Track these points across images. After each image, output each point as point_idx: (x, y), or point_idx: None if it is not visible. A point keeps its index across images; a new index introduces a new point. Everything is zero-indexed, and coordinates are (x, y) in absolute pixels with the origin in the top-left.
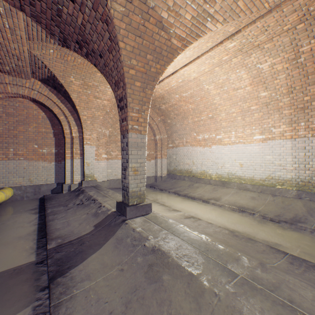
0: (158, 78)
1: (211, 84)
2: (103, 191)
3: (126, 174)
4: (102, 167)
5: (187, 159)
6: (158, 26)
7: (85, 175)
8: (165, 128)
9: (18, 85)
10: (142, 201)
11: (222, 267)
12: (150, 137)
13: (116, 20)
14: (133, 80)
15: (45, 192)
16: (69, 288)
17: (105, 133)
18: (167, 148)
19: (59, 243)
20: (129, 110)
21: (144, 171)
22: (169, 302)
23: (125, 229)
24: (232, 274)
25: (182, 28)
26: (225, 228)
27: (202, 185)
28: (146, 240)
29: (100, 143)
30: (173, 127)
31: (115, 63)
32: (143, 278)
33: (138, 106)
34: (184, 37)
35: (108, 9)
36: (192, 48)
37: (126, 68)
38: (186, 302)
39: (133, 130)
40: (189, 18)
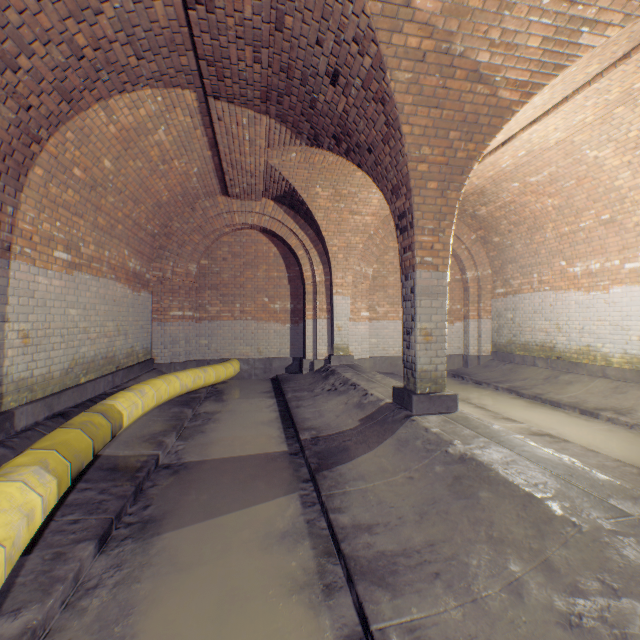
0: (470, 167)
1: (605, 147)
2: (365, 373)
3: (411, 341)
4: (360, 333)
5: (542, 319)
6: (471, 80)
7: (335, 347)
8: (487, 254)
9: (246, 211)
10: (439, 389)
11: (595, 500)
12: (453, 275)
13: (397, 95)
14: (423, 182)
15: (277, 370)
16: (340, 483)
17: (365, 273)
18: (491, 297)
19: (314, 435)
20: (417, 232)
21: (444, 336)
22: (488, 523)
23: (411, 428)
24: (615, 511)
25: (521, 65)
26: (632, 465)
27: (582, 379)
28: (449, 445)
29: (357, 291)
30: (505, 252)
31: (394, 159)
32: (446, 491)
33: (431, 223)
34: (525, 79)
35: (385, 84)
36: (548, 88)
37: (411, 164)
38: (518, 527)
39: (423, 265)
40: (536, 44)
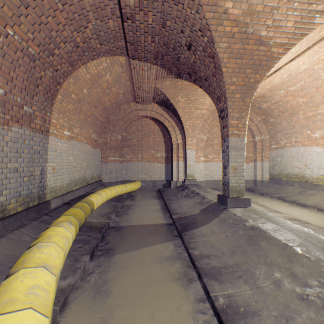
0: (257, 86)
1: None
2: (202, 188)
3: (226, 172)
4: (200, 168)
5: (297, 161)
6: (257, 44)
7: (187, 175)
8: (266, 127)
9: (144, 109)
10: (241, 196)
11: (319, 248)
12: (248, 138)
13: (220, 54)
14: (232, 94)
15: (159, 186)
16: (193, 237)
17: (202, 138)
18: (268, 150)
19: (179, 216)
20: (229, 119)
21: (243, 169)
22: (265, 256)
23: (227, 213)
24: None
25: (283, 35)
26: None
27: (319, 193)
28: (245, 221)
29: (198, 147)
30: (276, 126)
31: (218, 84)
32: (244, 242)
33: (237, 114)
34: (285, 42)
35: (214, 49)
36: (298, 44)
37: (227, 86)
38: (279, 258)
39: (233, 135)
40: (291, 25)
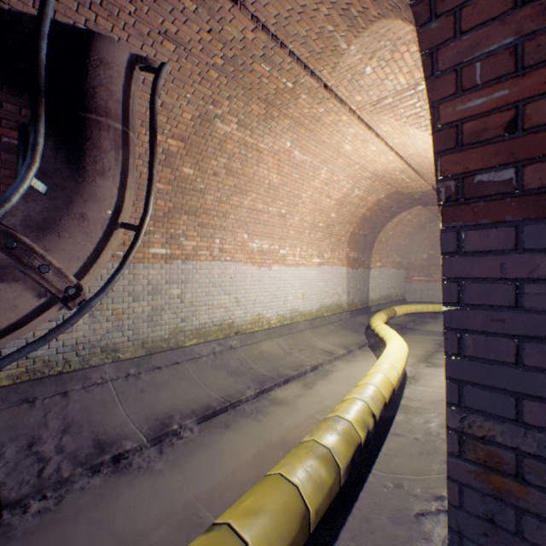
0: None
1: None
2: None
3: None
4: None
5: None
6: None
7: None
8: None
9: None
10: None
11: None
12: None
13: None
14: None
15: None
16: None
17: None
18: None
19: None
20: None
21: None
22: None
23: None
24: None
25: None
26: None
27: None
28: None
29: None
30: None
31: None
32: None
33: None
34: None
35: None
36: None
37: None
38: None
39: None
40: None
